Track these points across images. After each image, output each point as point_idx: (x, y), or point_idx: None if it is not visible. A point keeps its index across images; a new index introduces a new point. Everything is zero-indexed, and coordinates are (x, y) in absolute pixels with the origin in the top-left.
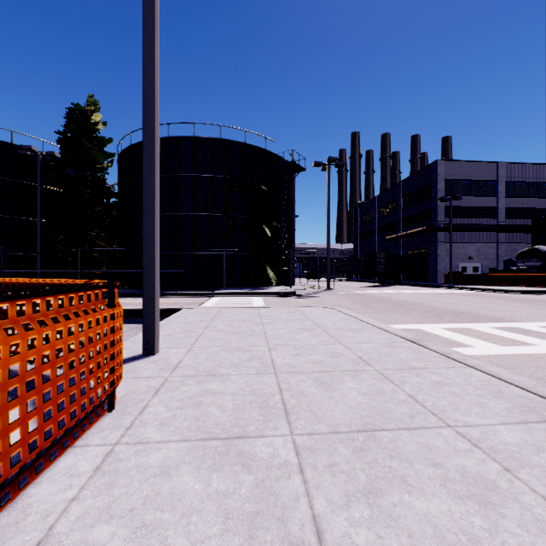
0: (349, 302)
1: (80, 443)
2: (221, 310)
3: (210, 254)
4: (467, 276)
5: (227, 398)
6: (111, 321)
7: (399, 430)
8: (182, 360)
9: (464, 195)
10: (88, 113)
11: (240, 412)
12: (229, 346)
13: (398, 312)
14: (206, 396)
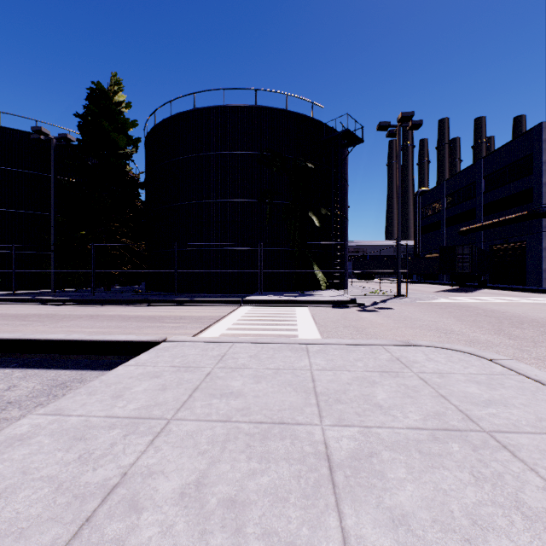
0: (458, 322)
1: None
2: (227, 355)
3: (243, 250)
4: None
5: None
6: None
7: None
8: None
9: None
10: (110, 93)
11: None
12: None
13: None
14: None
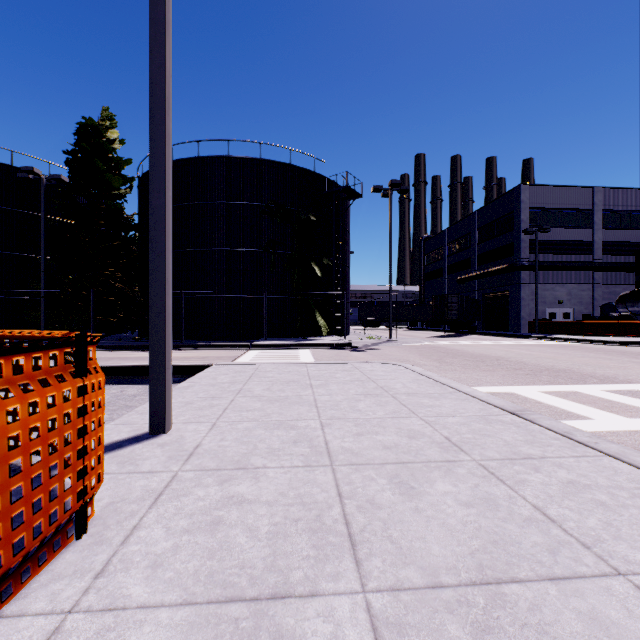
0: (417, 356)
1: (11, 608)
2: (259, 368)
3: (248, 298)
4: (556, 324)
5: (260, 512)
6: (79, 398)
7: (540, 581)
8: (202, 442)
9: (553, 227)
10: (102, 129)
11: (279, 540)
12: (267, 420)
13: (481, 370)
14: (230, 507)
